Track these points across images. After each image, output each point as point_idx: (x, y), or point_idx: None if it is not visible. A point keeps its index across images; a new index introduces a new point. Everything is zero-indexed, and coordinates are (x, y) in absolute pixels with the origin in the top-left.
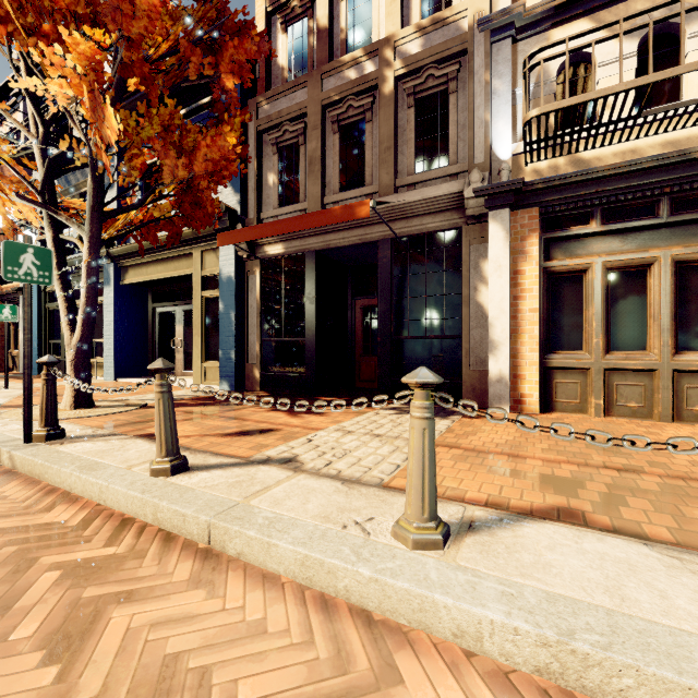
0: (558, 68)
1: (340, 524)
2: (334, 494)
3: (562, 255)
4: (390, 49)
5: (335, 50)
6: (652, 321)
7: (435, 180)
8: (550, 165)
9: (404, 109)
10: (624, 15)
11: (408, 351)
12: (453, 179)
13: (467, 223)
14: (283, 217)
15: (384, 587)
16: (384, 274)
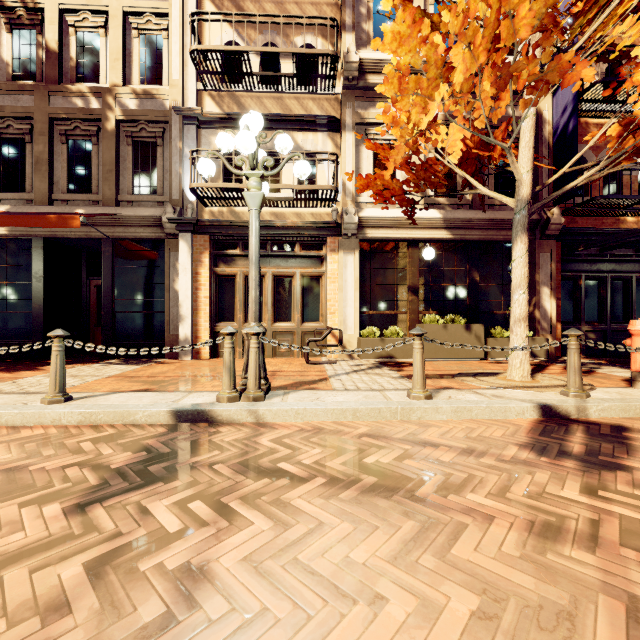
0: (224, 154)
1: (13, 404)
2: (17, 398)
3: (224, 265)
4: (112, 98)
5: (65, 72)
6: (265, 305)
7: (148, 202)
8: (219, 210)
9: (124, 144)
10: (235, 149)
11: (127, 322)
12: (160, 205)
13: (168, 237)
14: (7, 201)
15: (24, 414)
16: (107, 264)
